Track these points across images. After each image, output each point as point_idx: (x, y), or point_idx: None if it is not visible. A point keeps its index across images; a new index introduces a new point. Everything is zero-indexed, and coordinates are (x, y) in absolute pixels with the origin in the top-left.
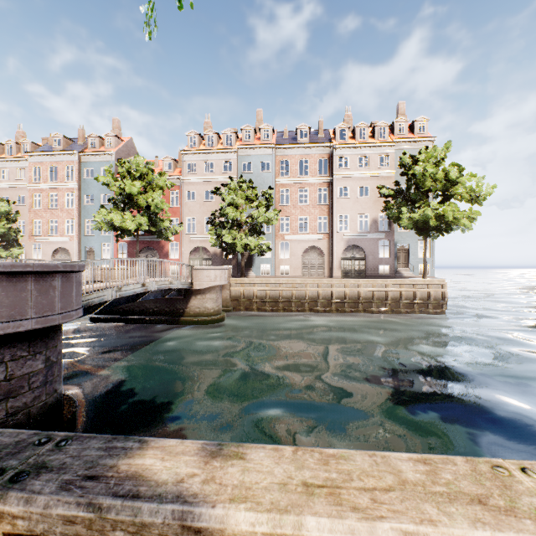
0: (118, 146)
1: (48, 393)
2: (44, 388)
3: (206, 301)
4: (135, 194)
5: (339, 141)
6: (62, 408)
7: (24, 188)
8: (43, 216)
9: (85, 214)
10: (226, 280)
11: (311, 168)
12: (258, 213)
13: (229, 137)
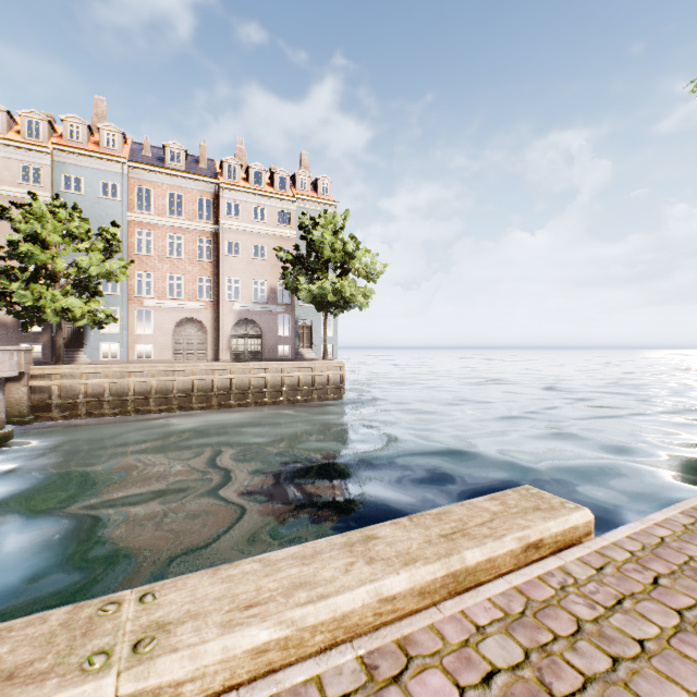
0: None
1: None
2: None
3: None
4: None
5: (228, 179)
6: None
7: None
8: None
9: None
10: (15, 370)
11: (188, 208)
12: (89, 260)
13: (34, 125)
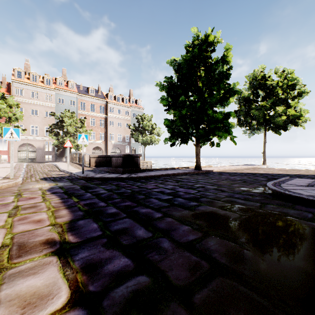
0: None
1: None
2: None
3: None
4: None
5: (110, 100)
6: None
7: None
8: None
9: None
10: None
11: (97, 109)
12: (84, 130)
13: (48, 80)
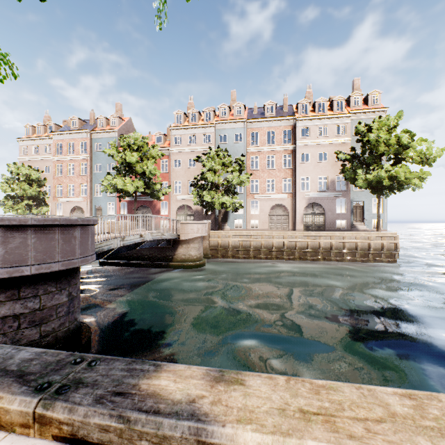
0: (120, 124)
1: (71, 320)
2: (68, 316)
3: (190, 249)
4: (133, 163)
5: (301, 114)
6: (80, 333)
7: (50, 160)
8: (64, 182)
9: (95, 180)
10: (206, 233)
11: (277, 138)
12: (232, 176)
13: (208, 115)
